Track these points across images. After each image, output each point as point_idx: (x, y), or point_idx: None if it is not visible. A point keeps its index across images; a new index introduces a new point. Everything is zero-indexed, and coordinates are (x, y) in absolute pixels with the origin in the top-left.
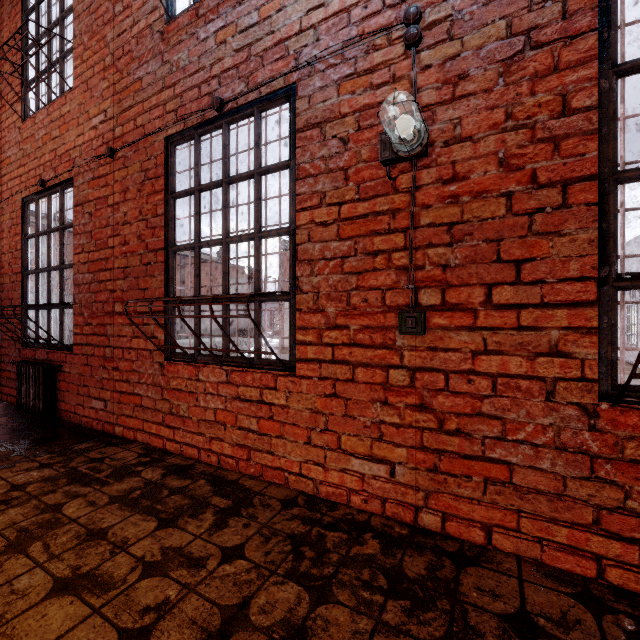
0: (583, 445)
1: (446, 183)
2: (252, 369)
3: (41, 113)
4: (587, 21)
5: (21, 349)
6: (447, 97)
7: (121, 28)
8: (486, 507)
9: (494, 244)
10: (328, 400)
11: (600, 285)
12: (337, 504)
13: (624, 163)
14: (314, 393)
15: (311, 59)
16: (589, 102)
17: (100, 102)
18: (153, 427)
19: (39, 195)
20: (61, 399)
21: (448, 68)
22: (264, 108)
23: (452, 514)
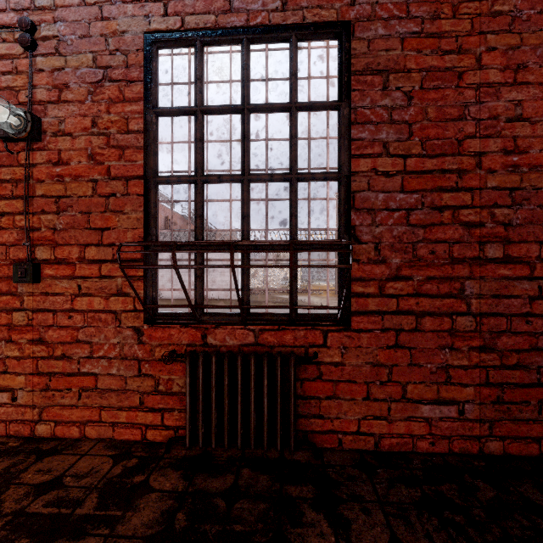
0: (136, 354)
1: (55, 165)
2: None
3: None
4: (138, 74)
5: None
6: (56, 98)
7: None
8: (82, 409)
9: (86, 215)
10: None
11: (147, 248)
12: None
13: (173, 171)
14: None
15: None
16: (139, 127)
17: None
18: None
19: None
20: None
21: (57, 76)
22: None
23: (59, 420)
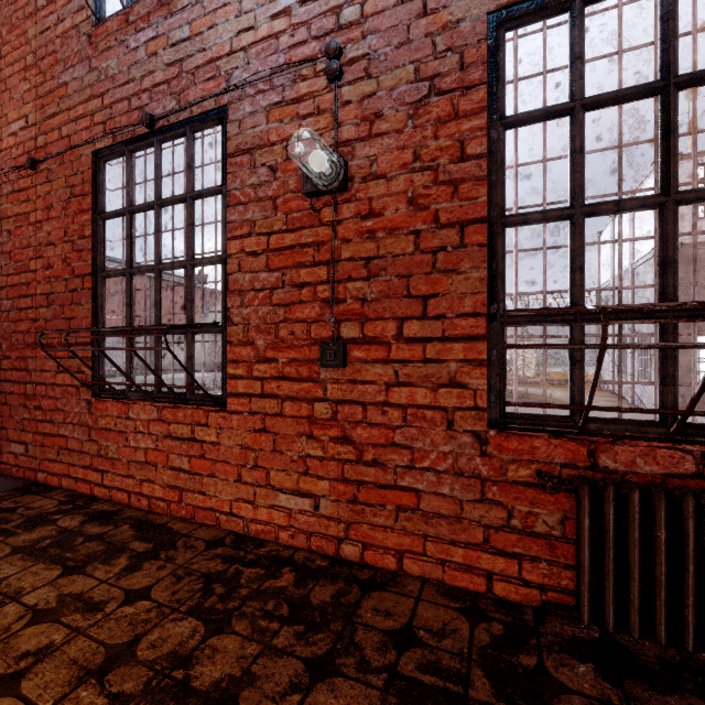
0: (476, 470)
1: (364, 218)
2: (184, 405)
3: None
4: (479, 74)
5: None
6: (365, 134)
7: (44, 25)
8: (398, 534)
9: (405, 280)
10: (258, 435)
11: (491, 321)
12: (266, 542)
13: (517, 207)
14: (244, 429)
15: (242, 82)
16: (481, 150)
17: (20, 105)
18: (80, 471)
19: None
20: None
21: (366, 105)
22: (197, 128)
23: (369, 543)
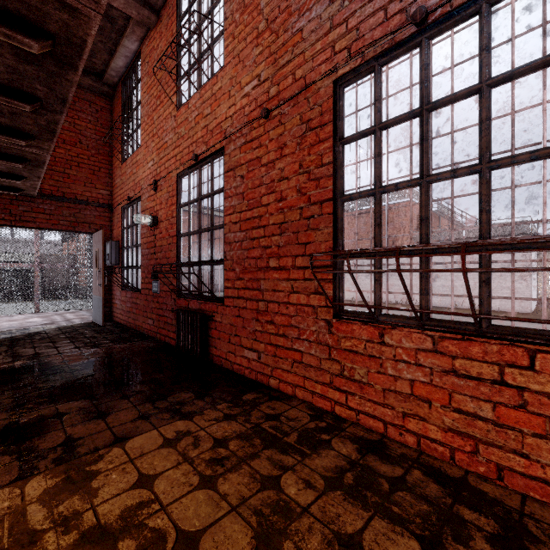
0: None
1: None
2: (481, 338)
3: (194, 98)
4: None
5: (176, 299)
6: None
7: None
8: None
9: None
10: None
11: None
12: None
13: None
14: None
15: None
16: None
17: (252, 69)
18: (317, 386)
19: (191, 169)
20: (212, 345)
21: None
22: None
23: None
